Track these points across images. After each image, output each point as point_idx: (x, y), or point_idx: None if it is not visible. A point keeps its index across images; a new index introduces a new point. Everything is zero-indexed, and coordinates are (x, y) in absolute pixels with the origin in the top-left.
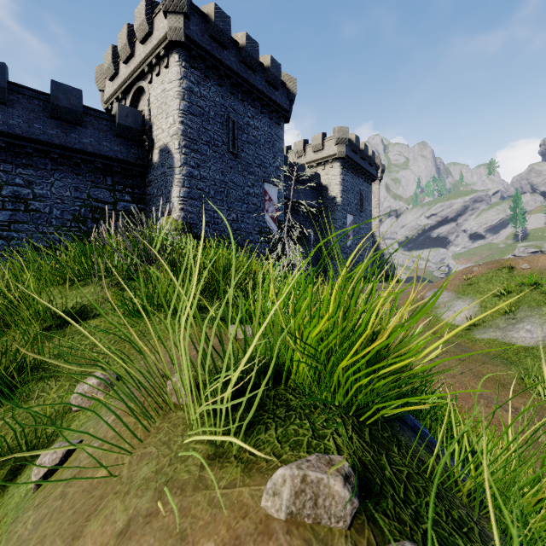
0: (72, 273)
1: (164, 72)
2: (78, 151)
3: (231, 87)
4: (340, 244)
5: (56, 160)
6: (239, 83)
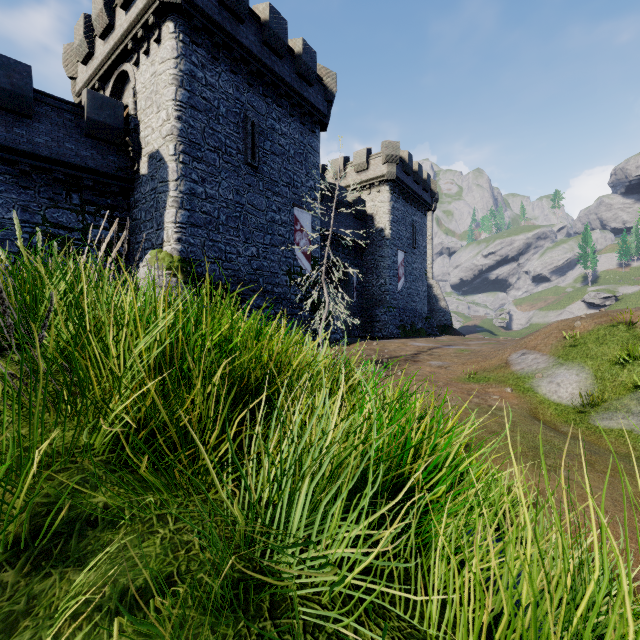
0: None
1: (154, 48)
2: (26, 154)
3: (250, 76)
4: (390, 288)
5: None
6: (260, 71)
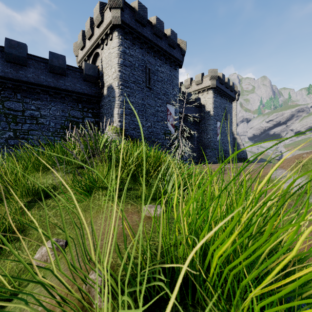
0: (48, 164)
1: (109, 42)
2: (63, 90)
3: (148, 49)
4: (213, 139)
5: (52, 95)
6: (152, 46)
